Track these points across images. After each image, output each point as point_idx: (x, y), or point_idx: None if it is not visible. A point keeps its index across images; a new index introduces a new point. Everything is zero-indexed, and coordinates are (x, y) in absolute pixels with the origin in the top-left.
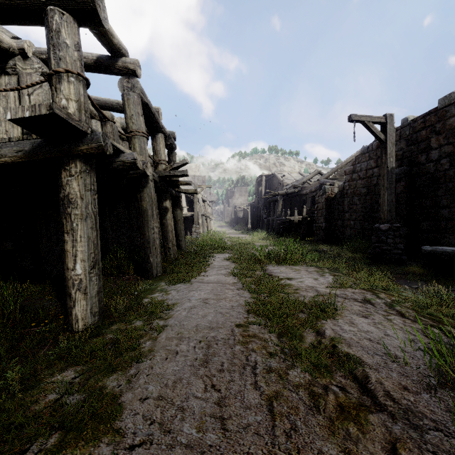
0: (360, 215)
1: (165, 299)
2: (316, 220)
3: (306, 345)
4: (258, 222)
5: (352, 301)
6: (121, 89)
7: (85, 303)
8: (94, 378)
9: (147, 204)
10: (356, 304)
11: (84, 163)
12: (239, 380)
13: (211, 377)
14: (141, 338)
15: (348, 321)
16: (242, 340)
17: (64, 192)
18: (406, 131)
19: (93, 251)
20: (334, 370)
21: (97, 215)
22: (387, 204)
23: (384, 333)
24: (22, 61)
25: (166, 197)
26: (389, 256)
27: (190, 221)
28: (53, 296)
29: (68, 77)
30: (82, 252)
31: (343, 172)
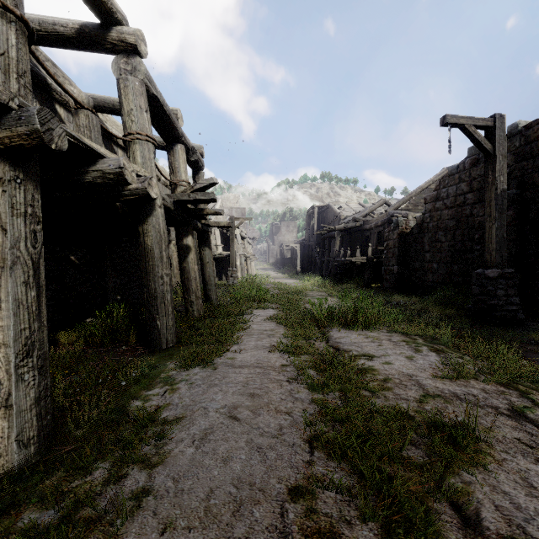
0: (447, 255)
1: (163, 405)
2: (385, 261)
3: None
4: (309, 263)
5: (495, 413)
6: (116, 72)
7: (6, 426)
8: None
9: (153, 241)
10: (508, 423)
11: (10, 166)
12: None
13: None
14: None
15: (516, 478)
16: None
17: None
18: (515, 142)
19: (27, 325)
20: None
21: (42, 260)
22: (496, 241)
23: None
24: None
25: (187, 232)
26: (499, 314)
27: (226, 262)
28: None
29: None
30: (1, 328)
31: (418, 201)
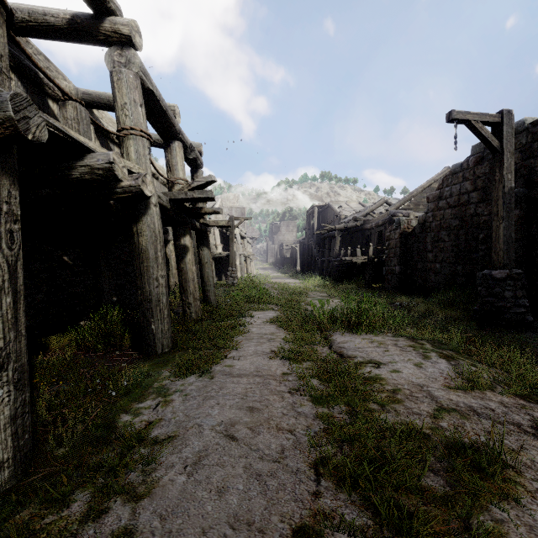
0: (450, 255)
1: (154, 421)
2: (386, 261)
3: None
4: (309, 263)
5: (518, 431)
6: (109, 65)
7: None
8: None
9: (147, 241)
10: (535, 444)
11: None
12: None
13: None
14: None
15: None
16: None
17: None
18: (521, 139)
19: (2, 335)
20: None
21: (19, 263)
22: (504, 241)
23: None
24: None
25: (184, 232)
26: (507, 316)
27: (225, 262)
28: None
29: None
30: None
31: (419, 200)
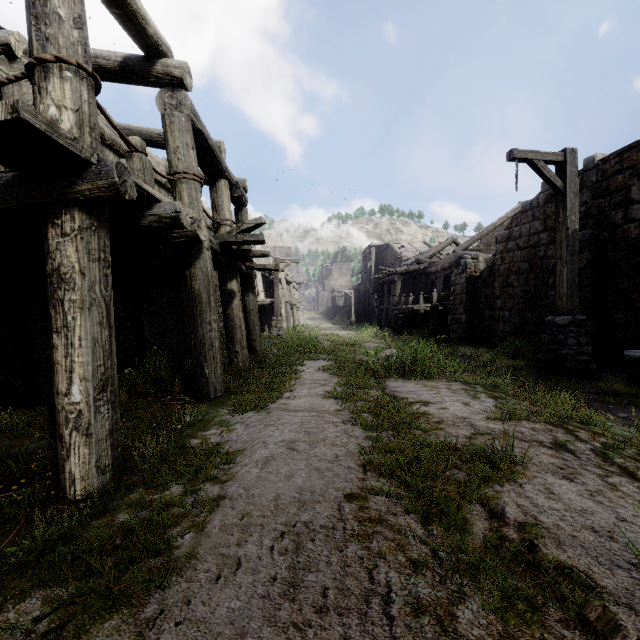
0: (520, 302)
1: (224, 441)
2: (451, 309)
3: (478, 541)
4: (366, 312)
5: (536, 445)
6: (160, 107)
7: (87, 452)
8: (71, 626)
9: (200, 285)
10: (546, 452)
11: (87, 215)
12: (362, 639)
13: (304, 629)
14: (175, 524)
15: (541, 488)
16: (358, 530)
17: (52, 263)
18: (591, 177)
19: (102, 362)
20: (546, 607)
21: (111, 302)
22: (567, 285)
23: (614, 514)
24: (7, 64)
25: (231, 276)
26: (570, 364)
27: (268, 311)
28: (47, 432)
29: (61, 71)
30: (82, 364)
31: (490, 240)
